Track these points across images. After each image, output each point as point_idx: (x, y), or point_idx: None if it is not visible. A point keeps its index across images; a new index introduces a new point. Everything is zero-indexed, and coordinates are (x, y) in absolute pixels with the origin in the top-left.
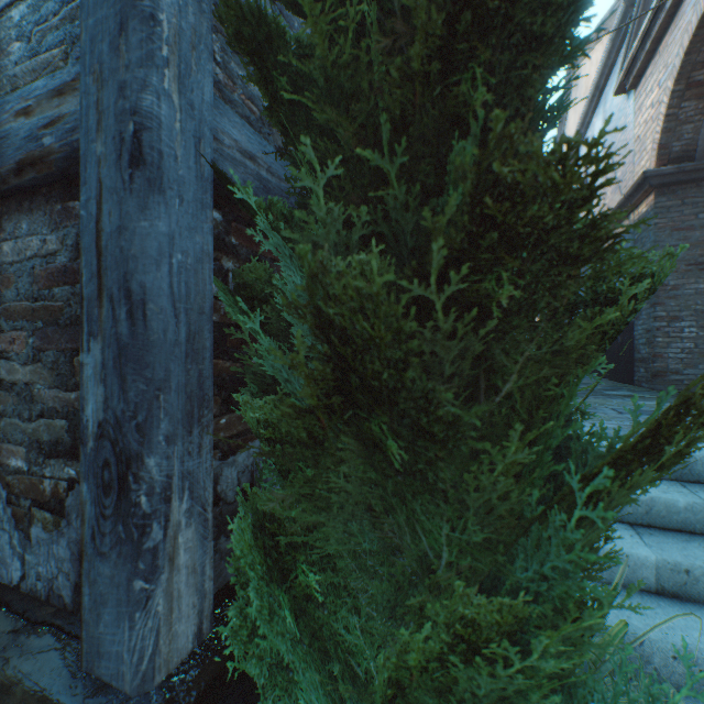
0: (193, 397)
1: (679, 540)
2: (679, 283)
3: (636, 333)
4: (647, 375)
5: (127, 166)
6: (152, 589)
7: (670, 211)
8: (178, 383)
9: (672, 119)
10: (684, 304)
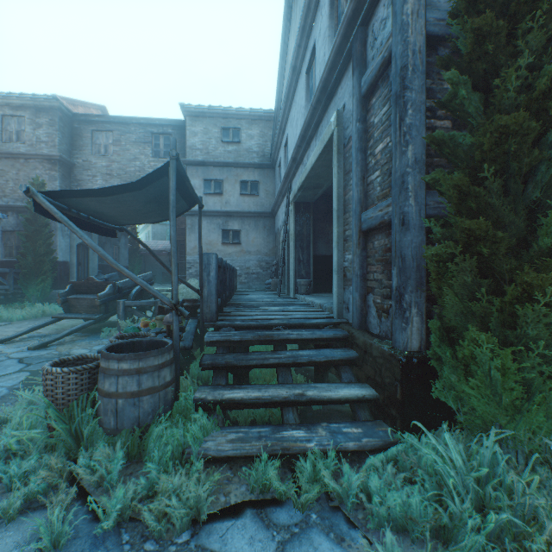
0: (417, 282)
1: None
2: None
3: None
4: None
5: (400, 226)
6: (406, 327)
7: None
8: (413, 278)
9: None
10: None
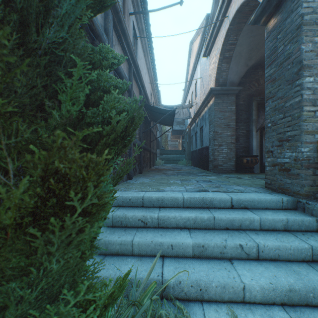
0: None
1: (203, 233)
2: (222, 132)
3: (209, 151)
4: (212, 167)
5: None
6: None
7: (219, 104)
8: None
9: (219, 69)
10: (223, 140)
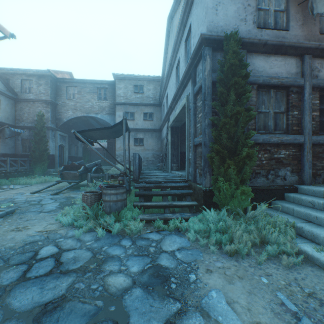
0: (209, 164)
1: None
2: None
3: None
4: None
5: (203, 145)
6: (205, 179)
7: None
8: (207, 163)
9: None
10: None
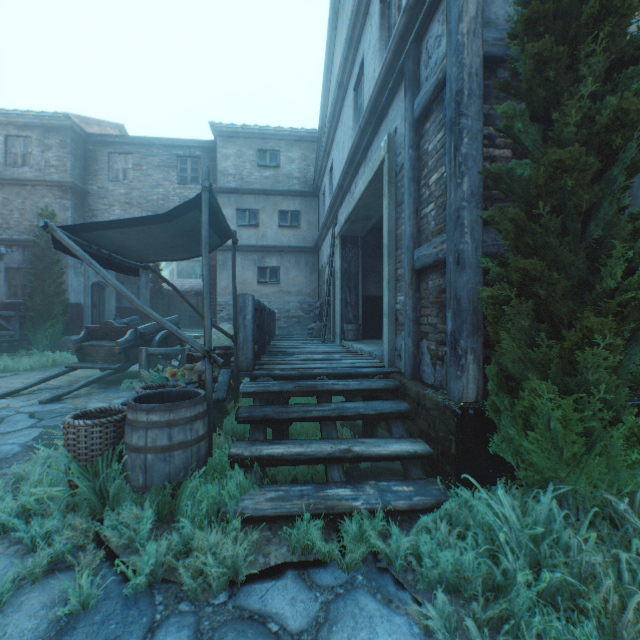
0: (474, 326)
1: None
2: None
3: None
4: None
5: (456, 265)
6: (461, 375)
7: None
8: (469, 321)
9: None
10: None
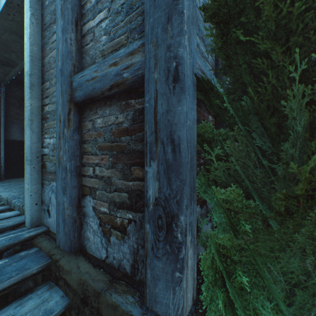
0: (191, 187)
1: None
2: None
3: None
4: None
5: (171, 82)
6: (182, 276)
7: None
8: (188, 181)
9: None
10: None
